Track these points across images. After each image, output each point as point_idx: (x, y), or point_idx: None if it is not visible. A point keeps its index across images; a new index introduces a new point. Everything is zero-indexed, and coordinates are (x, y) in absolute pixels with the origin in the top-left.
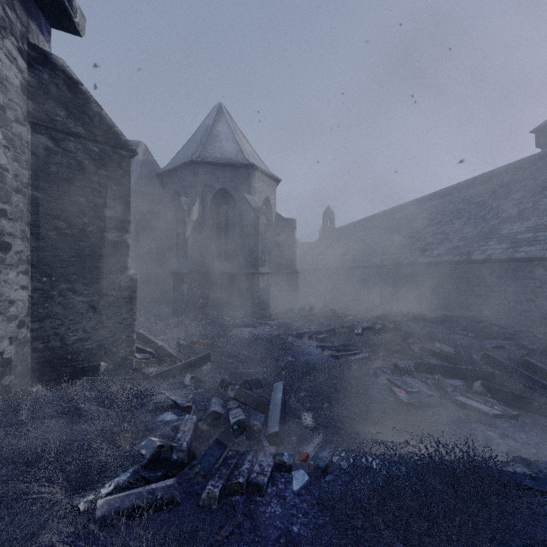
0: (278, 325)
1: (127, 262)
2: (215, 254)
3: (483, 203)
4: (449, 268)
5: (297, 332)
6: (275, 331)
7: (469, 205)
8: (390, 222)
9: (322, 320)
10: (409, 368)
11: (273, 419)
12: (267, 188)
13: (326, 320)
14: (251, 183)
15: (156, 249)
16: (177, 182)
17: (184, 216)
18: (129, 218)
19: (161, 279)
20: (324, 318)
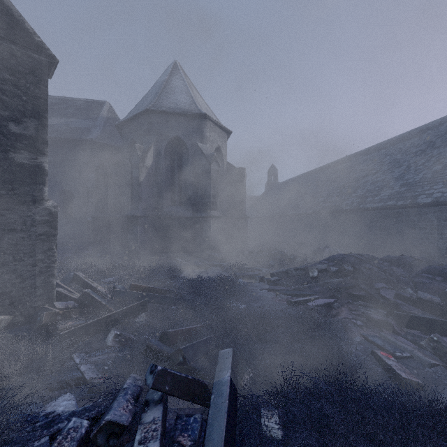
0: (228, 266)
1: (44, 192)
2: (169, 199)
3: (421, 152)
4: (392, 213)
5: (248, 274)
6: (225, 272)
7: (407, 155)
8: (328, 175)
9: (272, 262)
10: (388, 322)
11: (215, 431)
12: (219, 138)
13: (276, 261)
14: (203, 132)
15: (115, 195)
16: (133, 131)
17: (138, 161)
18: (46, 138)
19: (119, 223)
20: (274, 260)
